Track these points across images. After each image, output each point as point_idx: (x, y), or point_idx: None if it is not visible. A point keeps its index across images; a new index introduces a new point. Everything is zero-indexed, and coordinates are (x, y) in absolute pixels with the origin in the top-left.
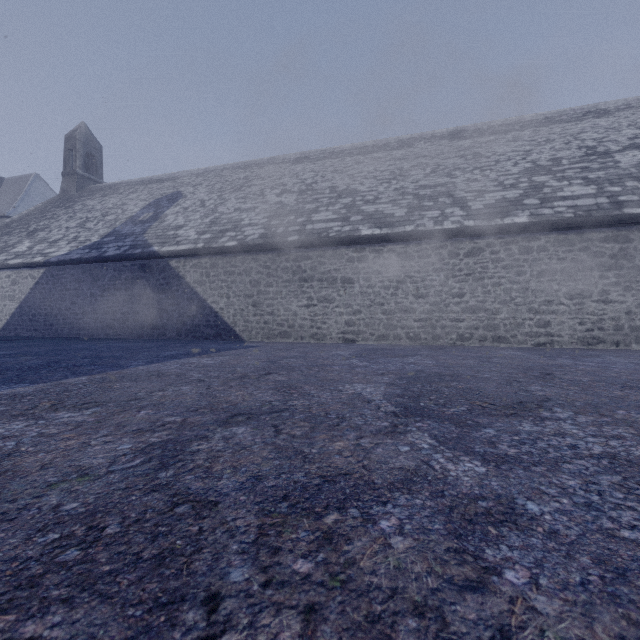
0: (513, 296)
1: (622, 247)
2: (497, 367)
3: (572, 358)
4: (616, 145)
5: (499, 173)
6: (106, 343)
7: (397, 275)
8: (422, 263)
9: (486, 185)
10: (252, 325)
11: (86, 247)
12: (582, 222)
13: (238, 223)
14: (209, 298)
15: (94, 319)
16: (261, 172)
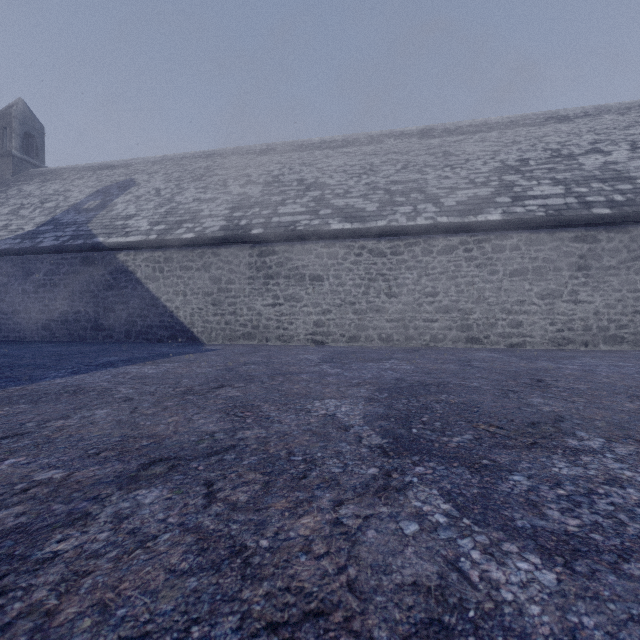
0: (486, 296)
1: (591, 247)
2: (482, 373)
3: (551, 360)
4: (579, 149)
5: (469, 171)
6: (36, 347)
7: (369, 273)
8: (395, 260)
9: (457, 182)
10: (212, 326)
11: (17, 236)
12: (553, 221)
13: (197, 214)
14: (163, 296)
15: (26, 319)
16: (224, 162)
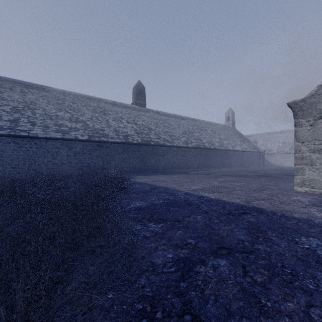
0: None
1: None
2: None
3: None
4: None
5: None
6: None
7: None
8: None
9: None
10: (275, 163)
11: None
12: None
13: (271, 149)
14: (267, 160)
15: None
16: (272, 136)
